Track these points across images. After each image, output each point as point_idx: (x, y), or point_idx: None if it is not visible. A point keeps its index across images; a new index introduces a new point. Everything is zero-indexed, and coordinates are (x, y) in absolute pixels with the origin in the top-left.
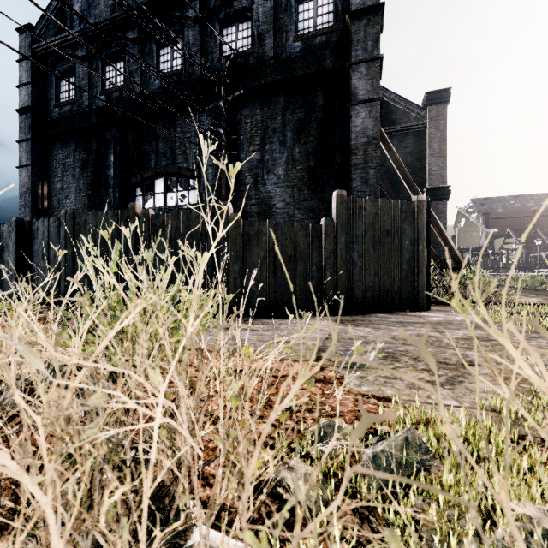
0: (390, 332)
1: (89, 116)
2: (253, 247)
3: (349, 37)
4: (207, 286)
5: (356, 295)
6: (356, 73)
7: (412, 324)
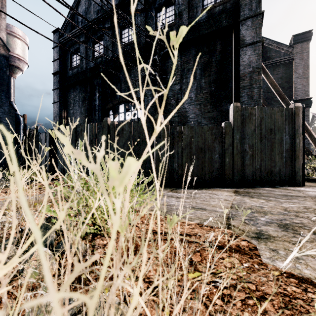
0: (280, 204)
1: (86, 73)
2: (177, 143)
3: (239, 3)
4: (148, 167)
5: (247, 174)
6: (244, 26)
7: (295, 197)
